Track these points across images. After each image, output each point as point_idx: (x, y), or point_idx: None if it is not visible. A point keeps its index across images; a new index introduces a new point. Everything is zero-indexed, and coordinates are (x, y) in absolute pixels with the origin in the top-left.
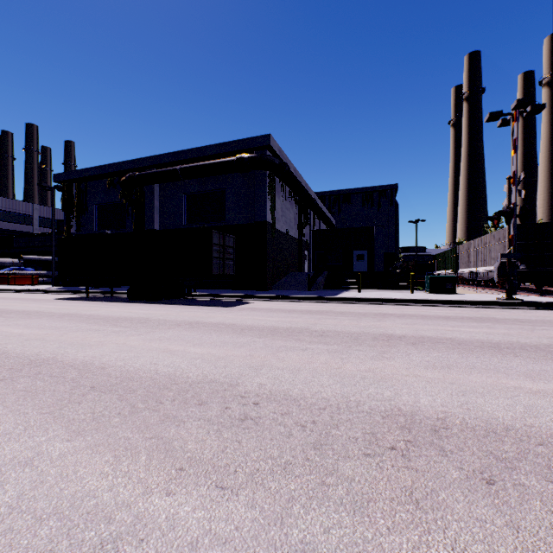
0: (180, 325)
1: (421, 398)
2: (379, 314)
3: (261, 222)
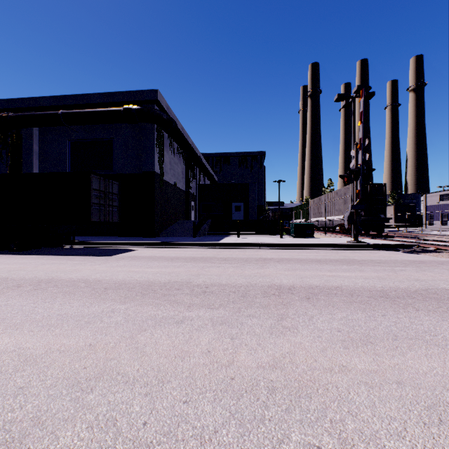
0: (20, 286)
1: None
2: (260, 260)
3: (149, 172)
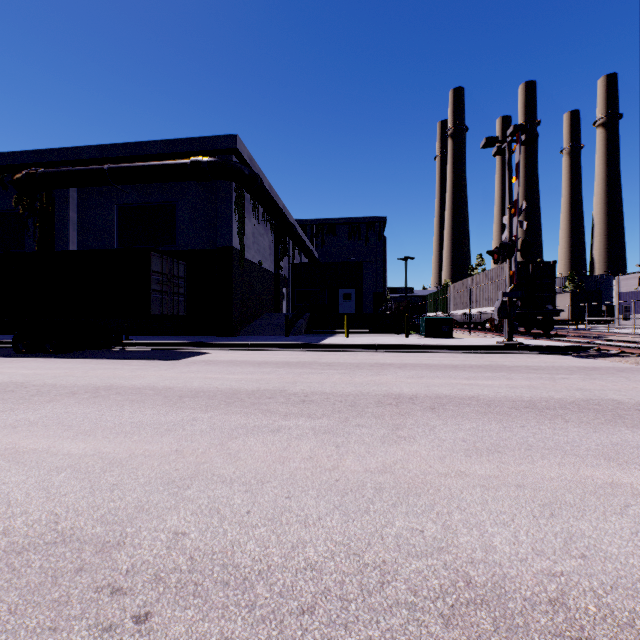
0: (75, 393)
1: (492, 536)
2: (376, 365)
3: (225, 248)
